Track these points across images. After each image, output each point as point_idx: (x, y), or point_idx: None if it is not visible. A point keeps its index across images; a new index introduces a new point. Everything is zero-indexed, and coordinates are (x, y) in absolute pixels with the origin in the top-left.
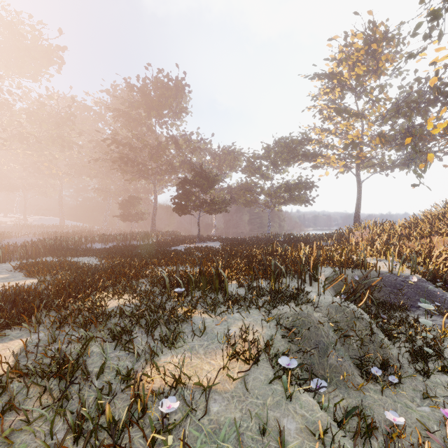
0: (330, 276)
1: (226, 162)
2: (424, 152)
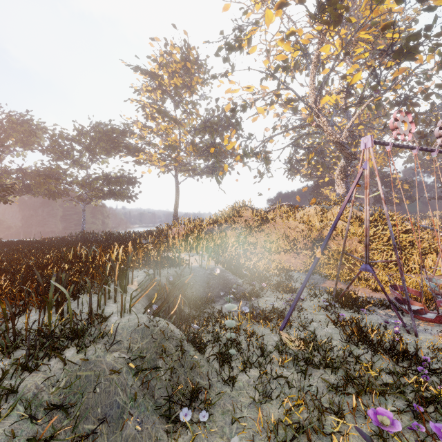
0: (144, 281)
1: (15, 134)
2: (221, 165)
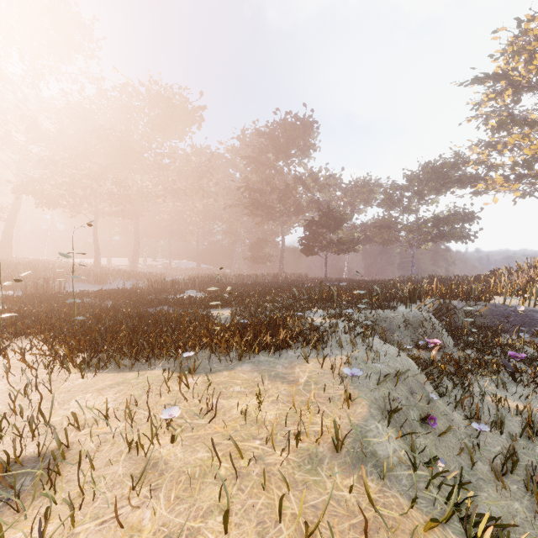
0: (436, 304)
1: (359, 196)
2: None
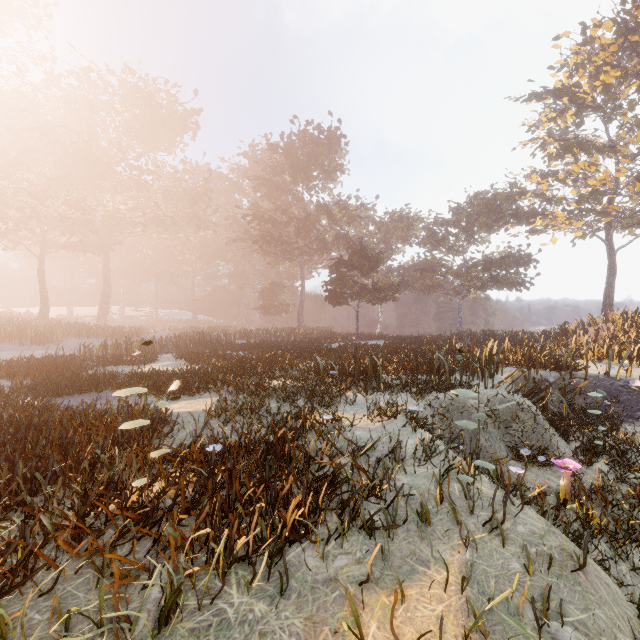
0: (516, 376)
1: (396, 232)
2: None
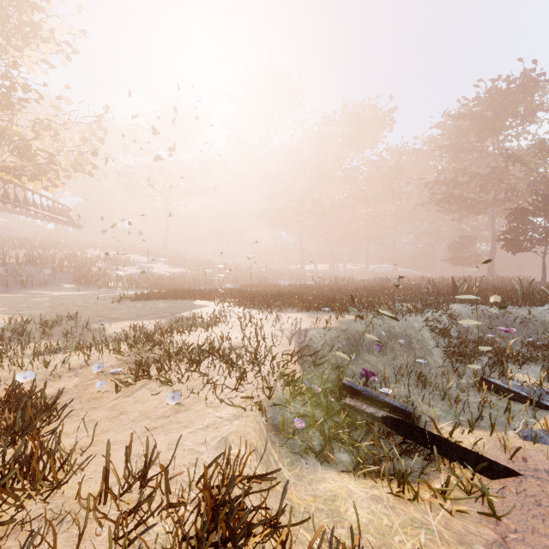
0: None
1: None
2: None
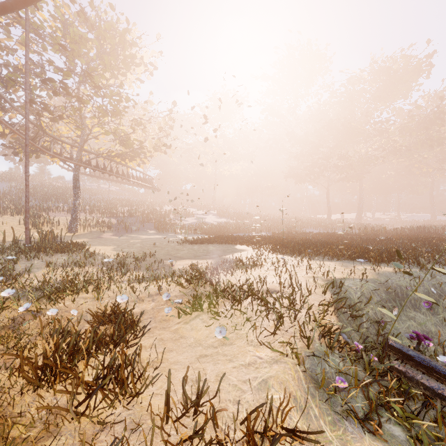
0: None
1: None
2: None
